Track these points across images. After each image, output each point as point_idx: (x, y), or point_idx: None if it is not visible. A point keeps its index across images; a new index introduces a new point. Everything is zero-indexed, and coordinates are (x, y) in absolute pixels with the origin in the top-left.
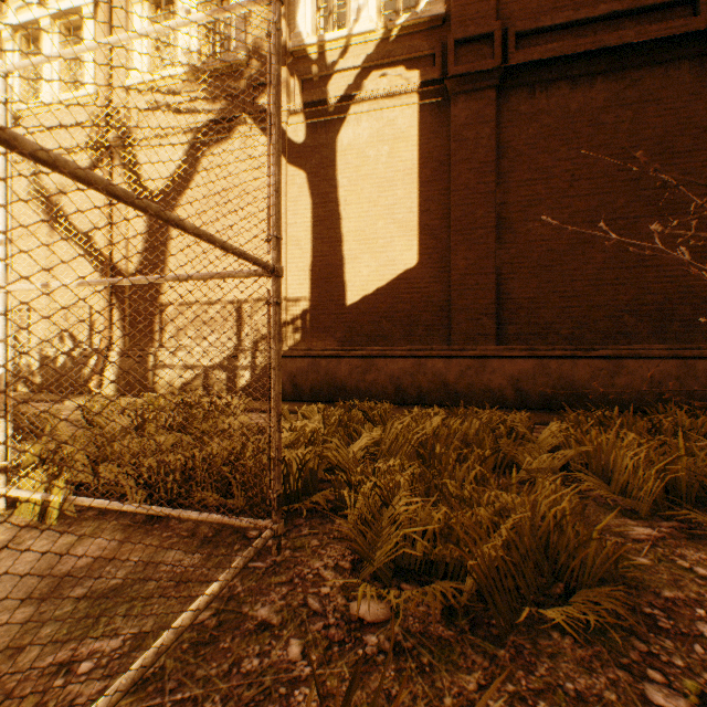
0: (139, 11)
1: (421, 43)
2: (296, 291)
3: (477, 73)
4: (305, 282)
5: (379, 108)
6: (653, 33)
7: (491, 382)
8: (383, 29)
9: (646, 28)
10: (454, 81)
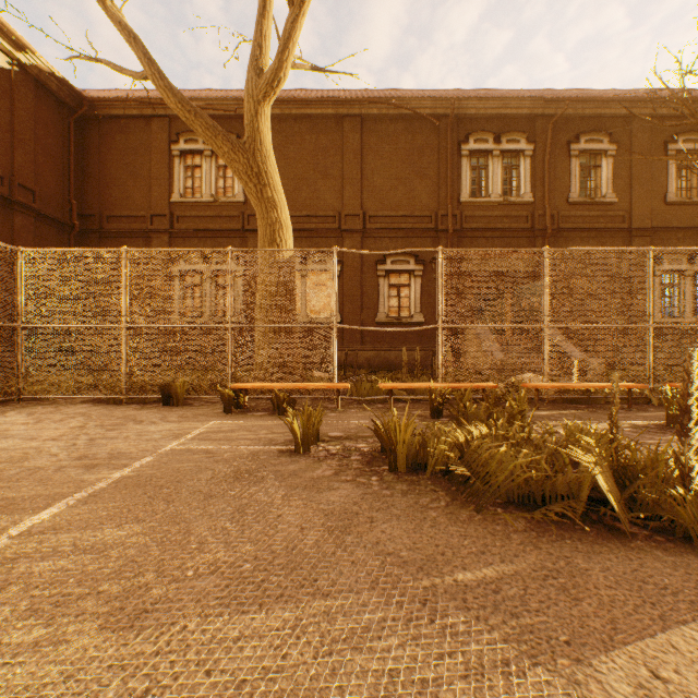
0: None
1: None
2: None
3: None
4: None
5: None
6: None
7: None
8: None
9: None
10: None
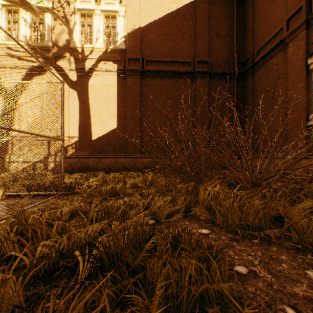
0: (0, 13)
1: (118, 56)
2: (73, 134)
3: (135, 70)
4: (76, 131)
5: (104, 74)
6: (181, 69)
7: (138, 165)
8: (105, 48)
9: (179, 67)
10: (128, 71)
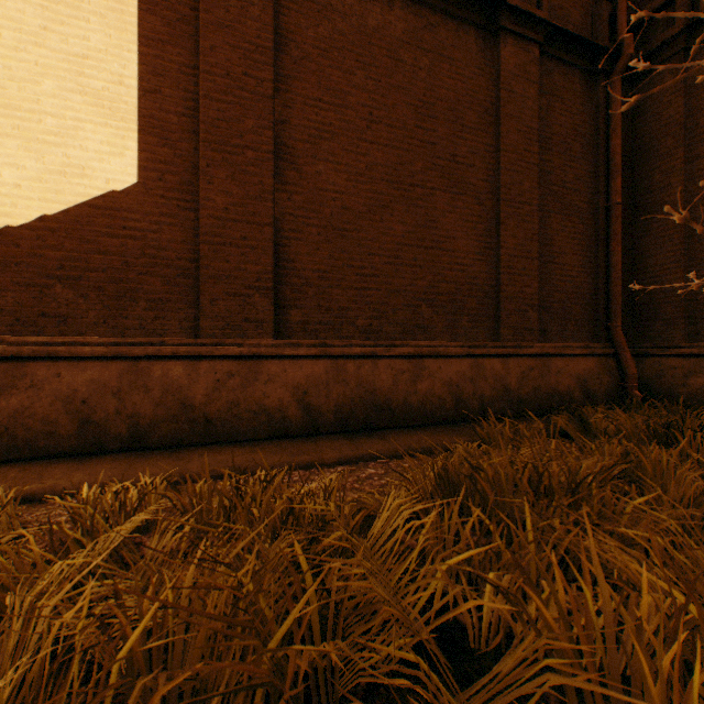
0: None
1: None
2: None
3: None
4: None
5: None
6: None
7: (267, 398)
8: None
9: None
10: None
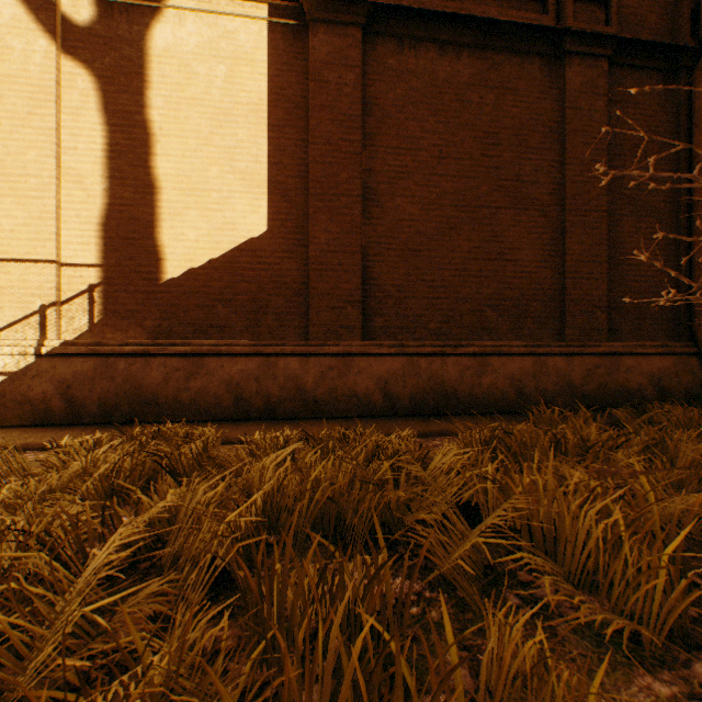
0: None
1: None
2: (77, 253)
3: (341, 0)
4: (93, 241)
5: (212, 10)
6: (512, 19)
7: (357, 386)
8: None
9: (507, 11)
10: (313, 2)
